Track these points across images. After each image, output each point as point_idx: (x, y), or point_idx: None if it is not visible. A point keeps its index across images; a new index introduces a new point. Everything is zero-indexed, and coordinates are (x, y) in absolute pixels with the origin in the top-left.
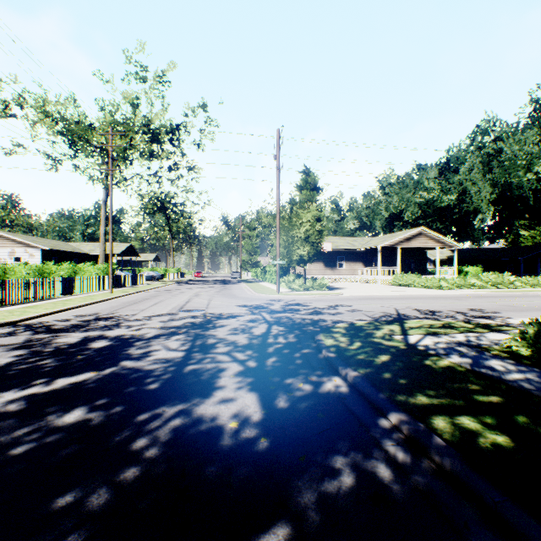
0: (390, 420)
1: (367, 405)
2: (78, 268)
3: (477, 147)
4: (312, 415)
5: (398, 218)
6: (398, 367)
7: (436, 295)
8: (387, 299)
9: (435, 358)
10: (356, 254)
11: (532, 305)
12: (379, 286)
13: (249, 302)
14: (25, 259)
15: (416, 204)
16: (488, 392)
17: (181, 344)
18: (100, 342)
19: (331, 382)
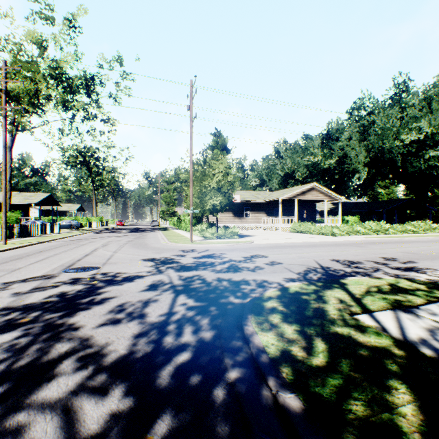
0: None
1: None
2: None
3: (354, 120)
4: None
5: (291, 177)
6: None
7: (336, 242)
8: (297, 247)
9: None
10: (260, 205)
11: (428, 252)
12: (281, 233)
13: (159, 253)
14: None
15: (304, 166)
16: None
17: None
18: None
19: None
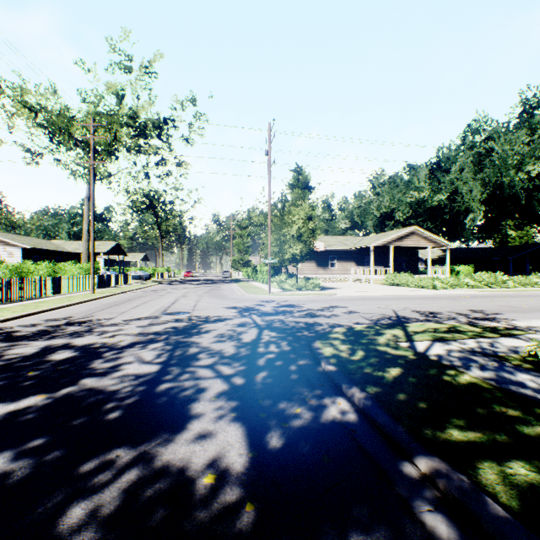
0: (418, 466)
1: (383, 440)
2: (58, 267)
3: (468, 147)
4: (314, 459)
5: (389, 218)
6: (413, 384)
7: (431, 295)
8: (383, 300)
9: (453, 372)
10: (348, 253)
11: (531, 305)
12: (372, 286)
13: (239, 303)
14: (4, 257)
15: (407, 203)
16: (531, 421)
17: (157, 355)
18: (62, 353)
19: (335, 406)
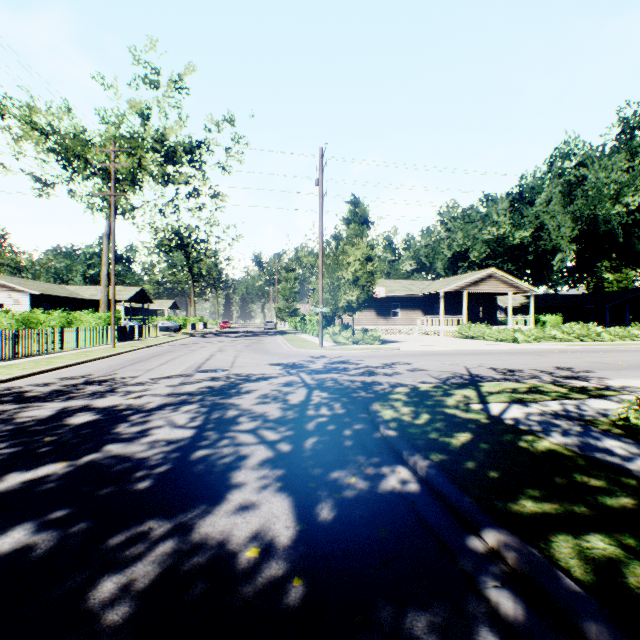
0: (486, 540)
1: (448, 513)
2: (73, 317)
3: (556, 174)
4: (370, 532)
5: (463, 258)
6: (484, 451)
7: (512, 350)
8: (454, 355)
9: (530, 437)
10: (414, 300)
11: (628, 362)
12: (441, 339)
13: (285, 359)
14: (9, 305)
15: (484, 241)
16: (615, 491)
17: (191, 418)
18: (82, 416)
19: (394, 475)
